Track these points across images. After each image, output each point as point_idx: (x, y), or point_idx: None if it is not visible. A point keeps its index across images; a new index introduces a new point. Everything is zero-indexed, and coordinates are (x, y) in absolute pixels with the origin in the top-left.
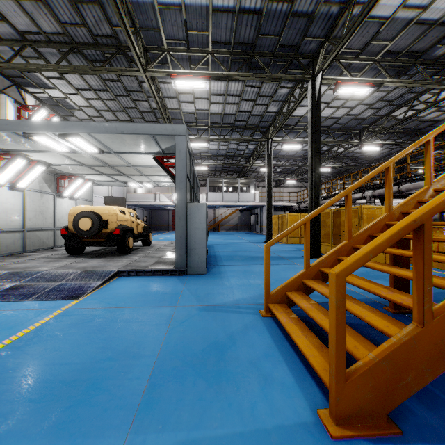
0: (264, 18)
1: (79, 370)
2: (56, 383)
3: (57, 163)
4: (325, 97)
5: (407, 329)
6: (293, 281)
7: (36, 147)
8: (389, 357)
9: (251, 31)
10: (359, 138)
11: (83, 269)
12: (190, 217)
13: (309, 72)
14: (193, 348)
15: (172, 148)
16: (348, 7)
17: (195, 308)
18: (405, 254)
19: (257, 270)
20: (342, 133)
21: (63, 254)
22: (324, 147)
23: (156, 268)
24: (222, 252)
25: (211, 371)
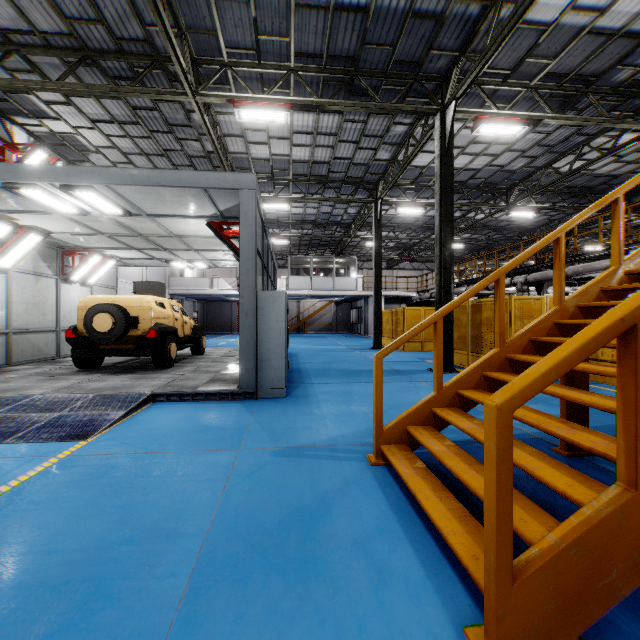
0: (372, 19)
1: (76, 564)
2: (35, 588)
3: (60, 231)
4: (458, 139)
5: (609, 494)
6: (417, 410)
7: (26, 205)
8: (581, 540)
9: (352, 39)
10: (506, 200)
11: (98, 391)
12: (262, 312)
13: (437, 102)
14: (264, 520)
15: (235, 209)
16: (494, 7)
17: (269, 452)
18: (589, 370)
19: (362, 390)
20: (482, 193)
21: (70, 368)
22: (456, 211)
23: (210, 390)
24: (310, 364)
25: (292, 560)
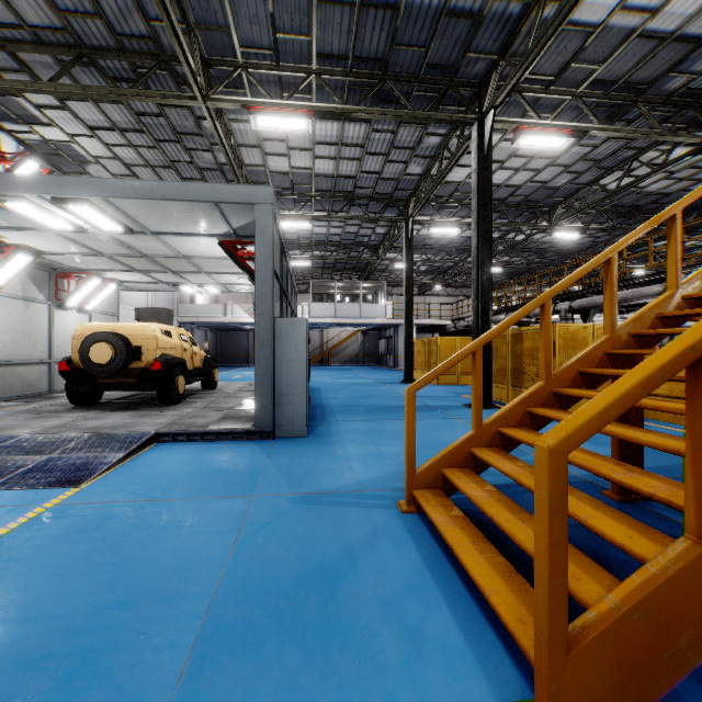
0: (402, 17)
1: (59, 633)
2: (8, 663)
3: (54, 251)
4: (497, 152)
5: (676, 549)
6: (453, 450)
7: (13, 220)
8: (645, 603)
9: (381, 39)
10: (549, 219)
11: (95, 431)
12: (281, 341)
13: (474, 110)
14: (280, 578)
15: (251, 227)
16: (537, 5)
17: (287, 499)
18: (647, 405)
19: (391, 428)
20: (522, 211)
21: (64, 404)
22: (494, 232)
23: (221, 428)
24: (334, 400)
25: (312, 625)
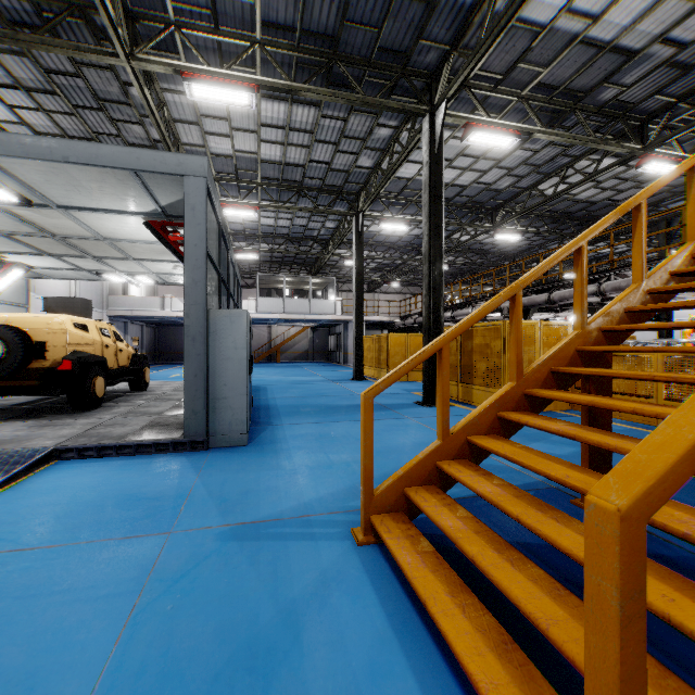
0: None
1: None
2: None
3: None
4: (446, 150)
5: None
6: (418, 465)
7: None
8: None
9: (331, 13)
10: (492, 221)
11: None
12: (216, 337)
13: (426, 101)
14: (189, 675)
15: (182, 205)
16: None
17: (214, 534)
18: (643, 412)
19: (343, 432)
20: (468, 212)
21: None
22: None
23: (142, 440)
24: (281, 400)
25: None
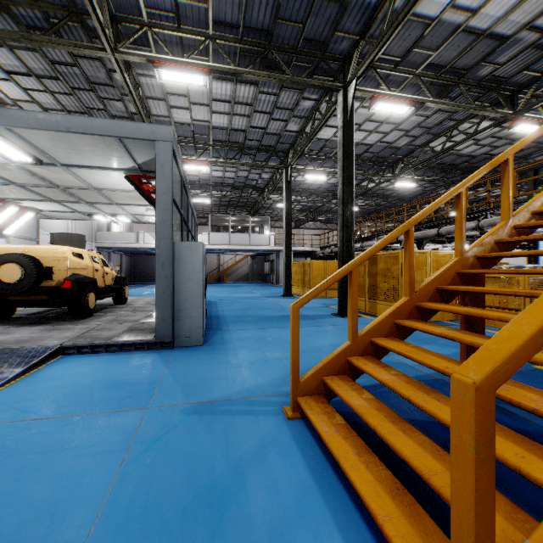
0: None
1: None
2: None
3: None
4: (356, 117)
5: None
6: (333, 359)
7: None
8: None
9: (267, 13)
10: (393, 172)
11: None
12: (179, 263)
13: (340, 79)
14: (165, 508)
15: (154, 163)
16: None
17: (180, 410)
18: (506, 319)
19: (275, 336)
20: (373, 165)
21: None
22: None
23: (124, 340)
24: (228, 311)
25: None
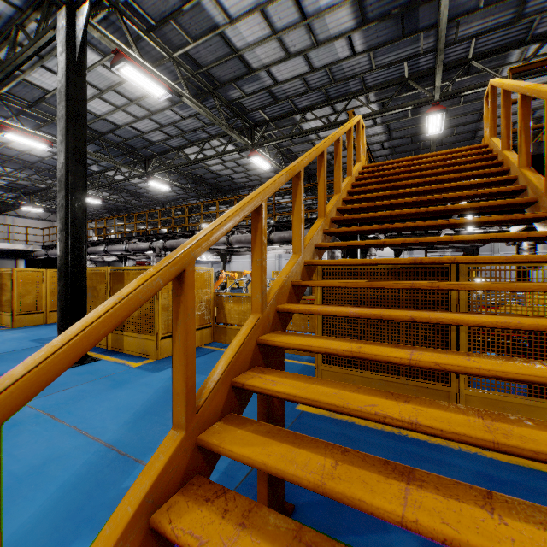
0: None
1: None
2: None
3: None
4: (95, 76)
5: None
6: None
7: None
8: None
9: None
10: (146, 168)
11: None
12: None
13: None
14: None
15: None
16: None
17: None
18: (420, 527)
19: None
20: (122, 153)
21: None
22: (94, 165)
23: None
24: None
25: None
